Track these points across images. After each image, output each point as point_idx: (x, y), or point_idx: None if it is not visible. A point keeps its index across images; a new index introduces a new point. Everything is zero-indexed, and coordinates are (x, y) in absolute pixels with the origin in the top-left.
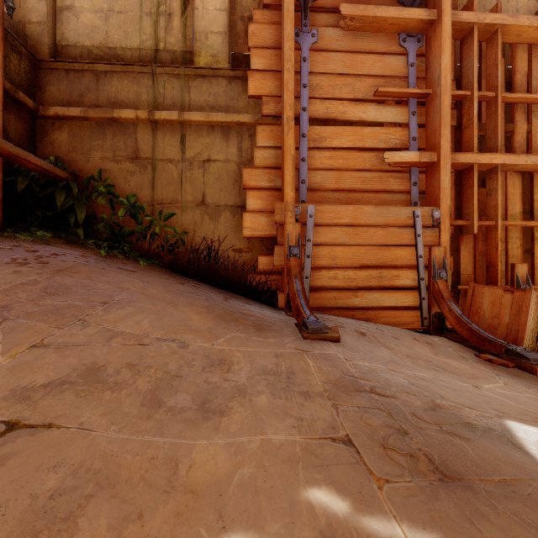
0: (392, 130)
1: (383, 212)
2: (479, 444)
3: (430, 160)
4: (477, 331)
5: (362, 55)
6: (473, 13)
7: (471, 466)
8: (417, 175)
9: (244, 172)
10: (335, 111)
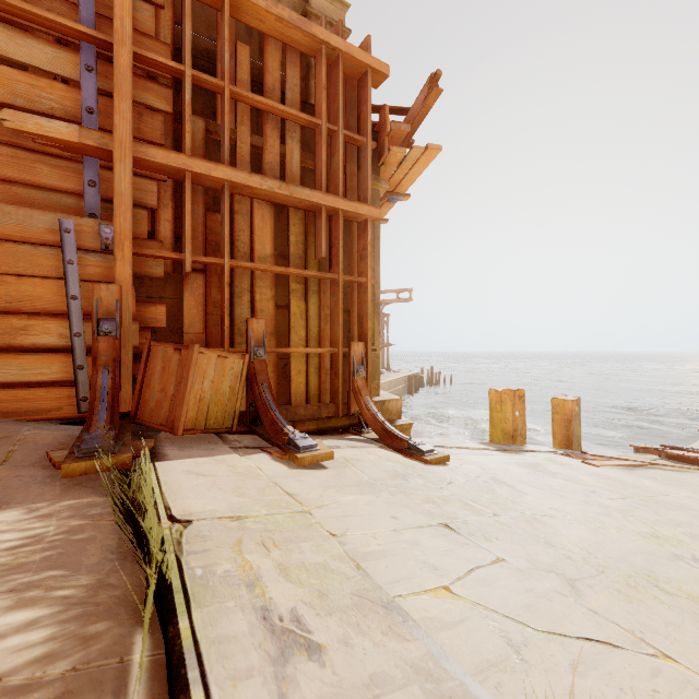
0: (44, 83)
1: None
2: None
3: (101, 146)
4: (94, 412)
5: None
6: None
7: None
8: (97, 170)
9: None
10: None
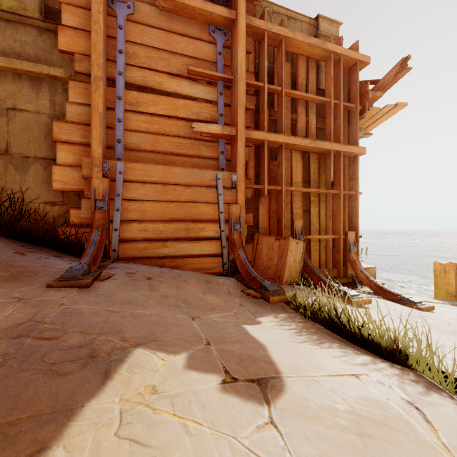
0: (203, 105)
1: (190, 173)
2: (66, 379)
3: (231, 134)
4: (250, 271)
5: (177, 35)
6: (264, 21)
7: (2, 409)
8: (224, 145)
9: (54, 125)
10: (152, 80)
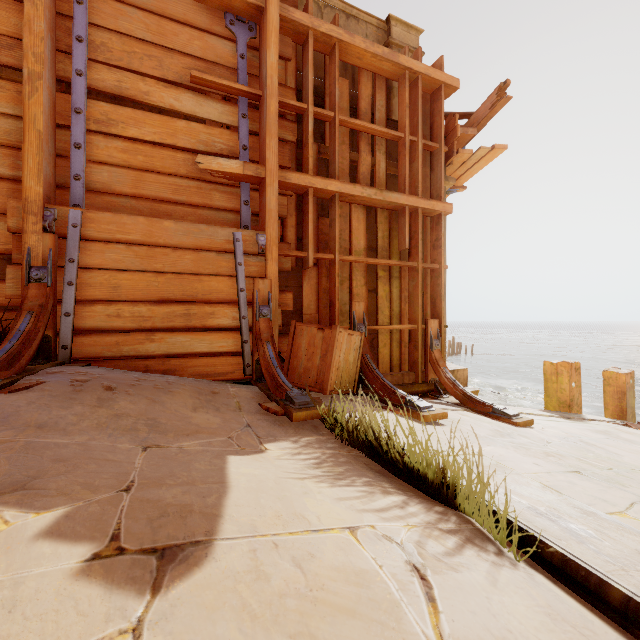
0: (216, 131)
1: (193, 231)
2: None
3: (257, 175)
4: (276, 376)
5: (175, 23)
6: (307, 15)
7: None
8: (249, 192)
9: None
10: (133, 88)
